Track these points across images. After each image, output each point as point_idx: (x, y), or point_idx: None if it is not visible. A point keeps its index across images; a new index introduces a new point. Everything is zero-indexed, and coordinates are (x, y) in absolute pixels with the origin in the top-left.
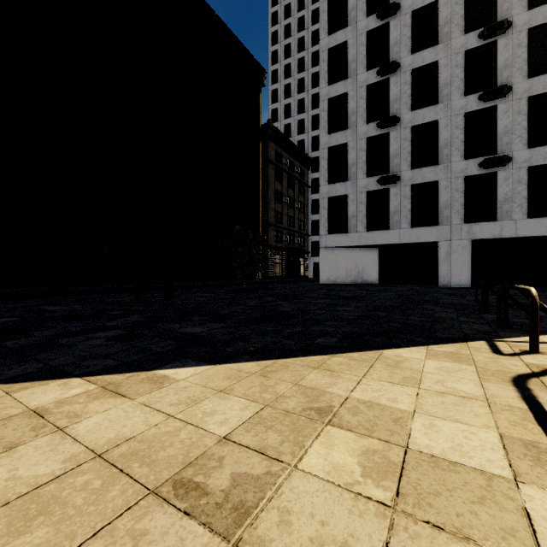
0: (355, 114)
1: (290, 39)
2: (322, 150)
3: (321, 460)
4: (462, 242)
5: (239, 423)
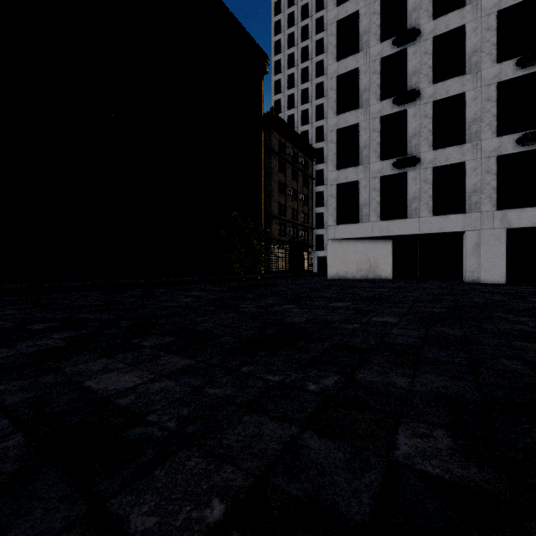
0: (367, 91)
1: (293, 28)
2: (330, 133)
3: None
4: (495, 231)
5: None
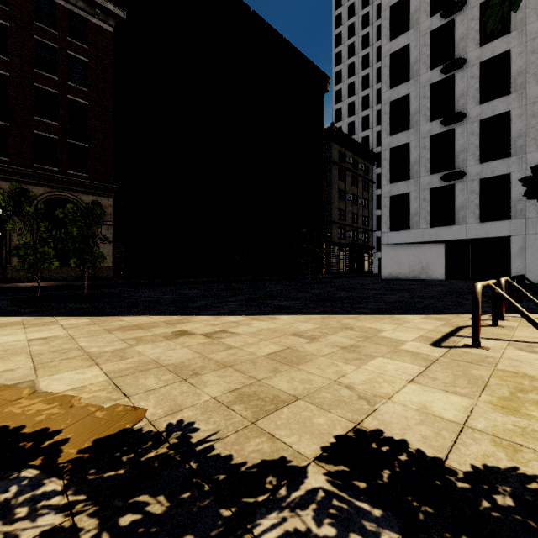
0: (417, 114)
1: (353, 38)
2: (384, 152)
3: (342, 334)
4: None
5: (312, 328)
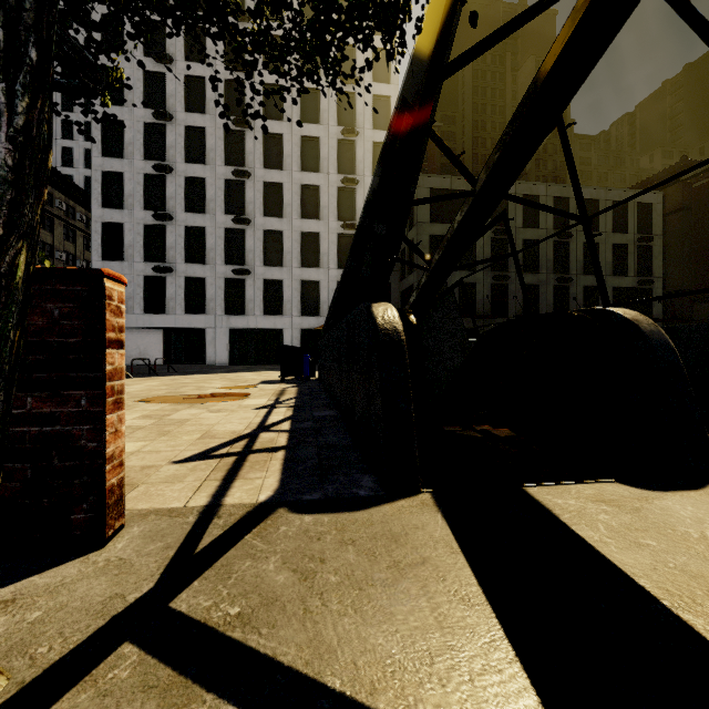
0: (132, 197)
1: (72, 32)
2: (95, 223)
3: None
4: (223, 329)
5: None
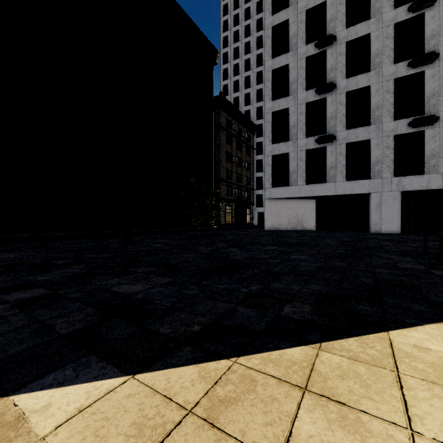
0: (295, 83)
1: (238, 27)
2: (267, 115)
3: None
4: (392, 193)
5: None
